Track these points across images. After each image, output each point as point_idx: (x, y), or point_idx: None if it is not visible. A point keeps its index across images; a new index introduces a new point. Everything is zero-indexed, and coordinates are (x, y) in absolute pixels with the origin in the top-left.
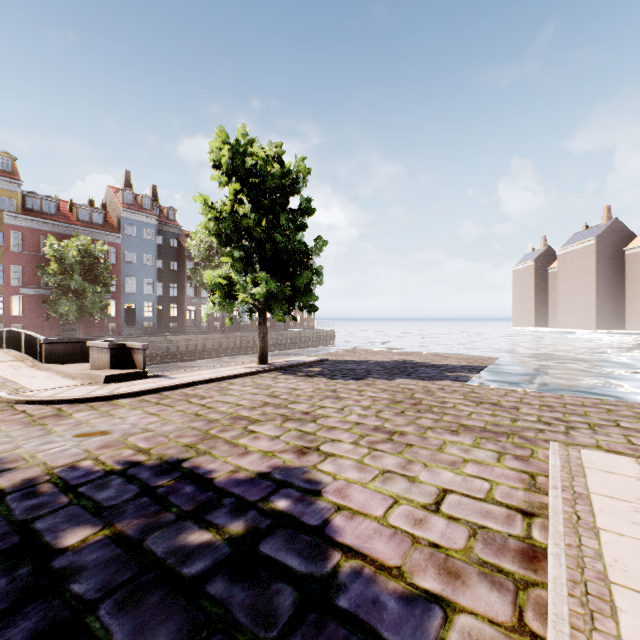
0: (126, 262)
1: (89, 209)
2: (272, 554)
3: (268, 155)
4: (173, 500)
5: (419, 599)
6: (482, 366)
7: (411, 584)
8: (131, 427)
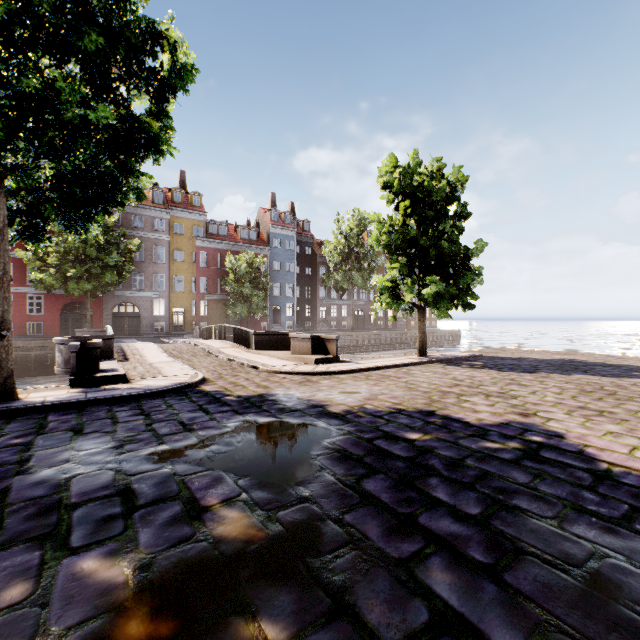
0: (273, 270)
1: (248, 229)
2: (553, 458)
3: (435, 172)
4: (452, 428)
5: None
6: None
7: None
8: (370, 391)
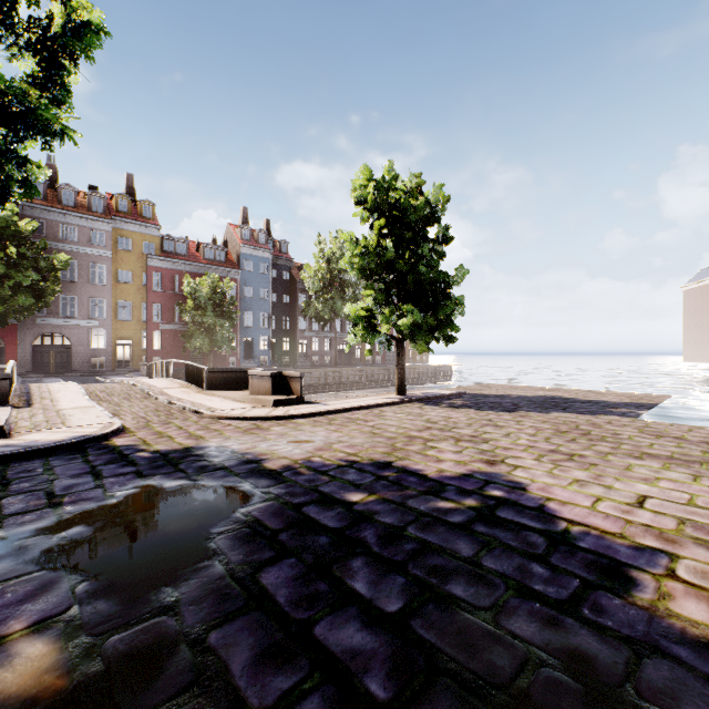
0: (244, 297)
1: (213, 247)
2: (510, 518)
3: (412, 188)
4: (406, 484)
5: (645, 549)
6: (652, 403)
7: (635, 542)
8: (326, 439)
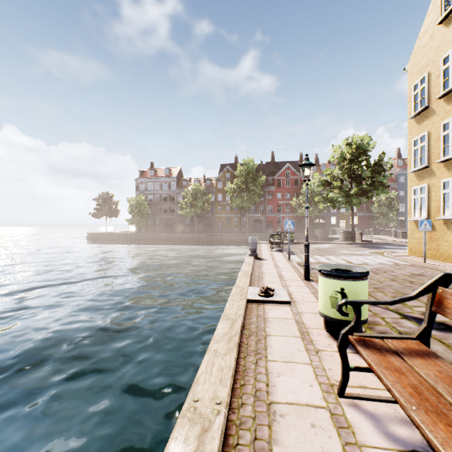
0: (399, 196)
1: None
2: None
3: None
4: None
5: None
6: None
7: None
8: None
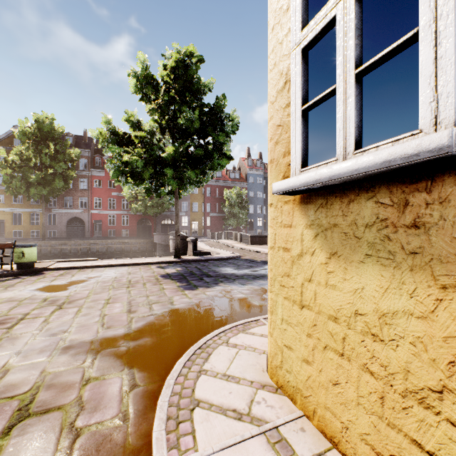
0: (249, 197)
1: (234, 172)
2: None
3: None
4: None
5: None
6: None
7: None
8: None
